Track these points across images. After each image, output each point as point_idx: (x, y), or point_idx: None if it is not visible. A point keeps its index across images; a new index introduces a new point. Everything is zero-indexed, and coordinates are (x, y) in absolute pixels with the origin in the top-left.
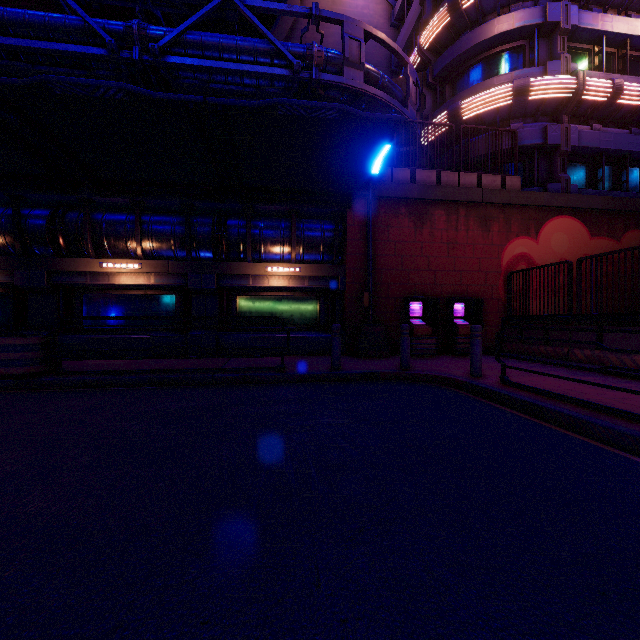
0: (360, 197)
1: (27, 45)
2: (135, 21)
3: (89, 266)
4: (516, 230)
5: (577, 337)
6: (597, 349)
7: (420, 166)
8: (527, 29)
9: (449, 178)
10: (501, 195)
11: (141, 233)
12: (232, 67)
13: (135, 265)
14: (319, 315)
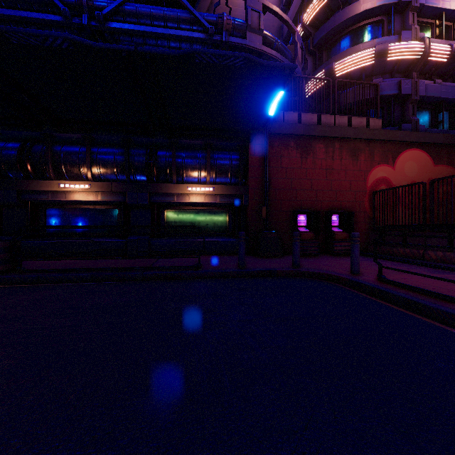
0: (259, 134)
1: None
2: None
3: (50, 186)
4: (378, 159)
5: (431, 241)
6: (448, 251)
7: (305, 110)
8: (386, 7)
9: (327, 119)
10: (367, 132)
11: (91, 161)
12: (160, 31)
13: (86, 185)
14: (228, 224)
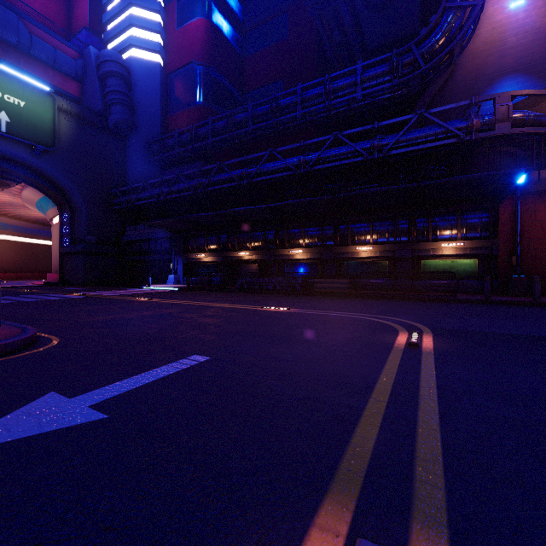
0: (510, 195)
1: (333, 165)
2: (375, 141)
3: (350, 249)
4: None
5: None
6: None
7: None
8: None
9: None
10: None
11: (372, 232)
12: (422, 147)
13: (370, 248)
14: (477, 270)
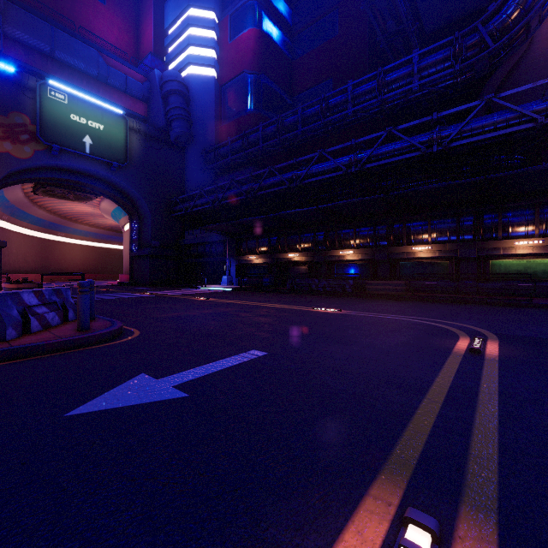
0: None
1: (386, 162)
2: (434, 134)
3: (406, 249)
4: None
5: None
6: None
7: None
8: None
9: None
10: None
11: (430, 231)
12: (490, 135)
13: (428, 247)
14: None
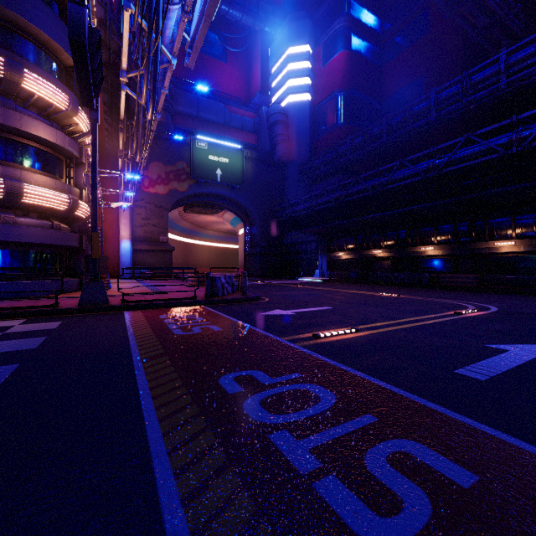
0: None
1: (464, 165)
2: (513, 136)
3: (487, 245)
4: None
5: None
6: None
7: None
8: None
9: None
10: None
11: (514, 226)
12: None
13: (511, 243)
14: None
